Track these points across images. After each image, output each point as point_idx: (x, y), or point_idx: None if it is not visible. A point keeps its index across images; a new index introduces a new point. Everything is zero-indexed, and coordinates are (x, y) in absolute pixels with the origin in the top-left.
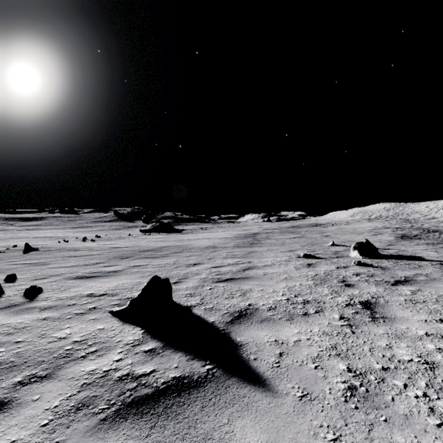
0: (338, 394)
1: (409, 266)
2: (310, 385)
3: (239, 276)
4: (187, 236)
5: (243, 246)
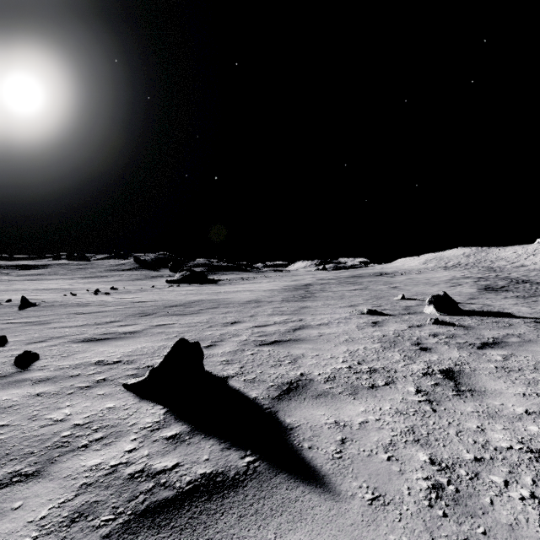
0: (420, 496)
1: (497, 324)
2: (382, 483)
3: (289, 338)
4: (224, 288)
5: (293, 300)
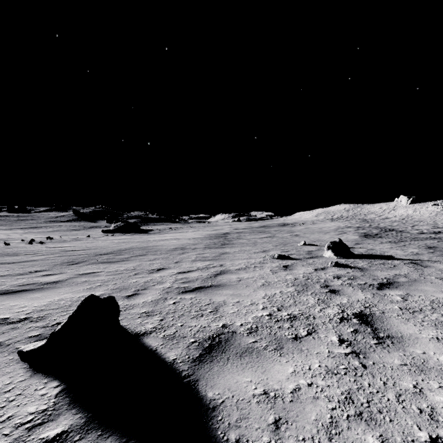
0: None
1: (384, 265)
2: None
3: (210, 284)
4: (154, 236)
5: (214, 246)
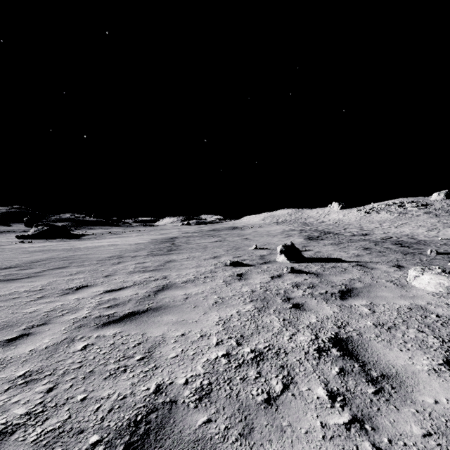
0: None
1: (336, 269)
2: None
3: (147, 306)
4: (86, 243)
5: (159, 253)
